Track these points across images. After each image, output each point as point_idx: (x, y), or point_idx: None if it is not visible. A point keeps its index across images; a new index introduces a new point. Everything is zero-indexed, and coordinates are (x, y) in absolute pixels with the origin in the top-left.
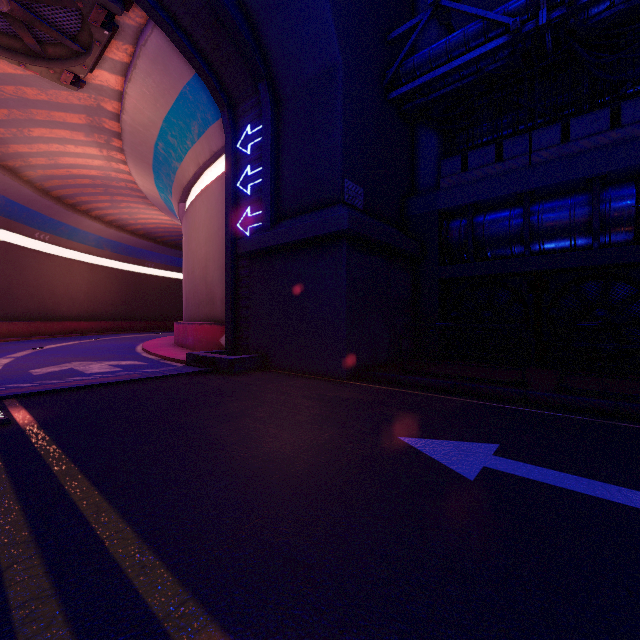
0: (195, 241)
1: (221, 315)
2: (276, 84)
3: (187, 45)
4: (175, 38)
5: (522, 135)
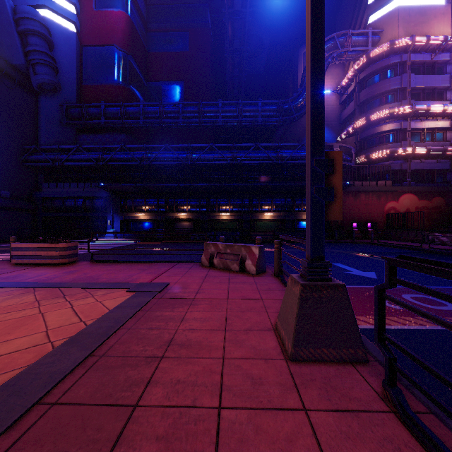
0: None
1: None
2: None
3: None
4: None
5: (62, 183)
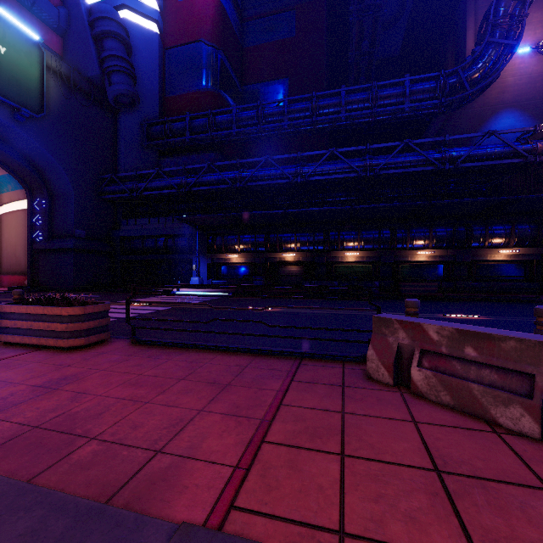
0: (8, 234)
1: (25, 271)
2: (51, 190)
3: (9, 170)
4: (3, 167)
5: (141, 219)
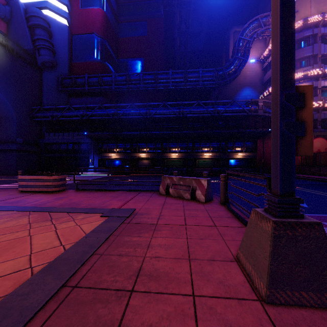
0: None
1: None
2: None
3: None
4: None
5: (58, 133)
